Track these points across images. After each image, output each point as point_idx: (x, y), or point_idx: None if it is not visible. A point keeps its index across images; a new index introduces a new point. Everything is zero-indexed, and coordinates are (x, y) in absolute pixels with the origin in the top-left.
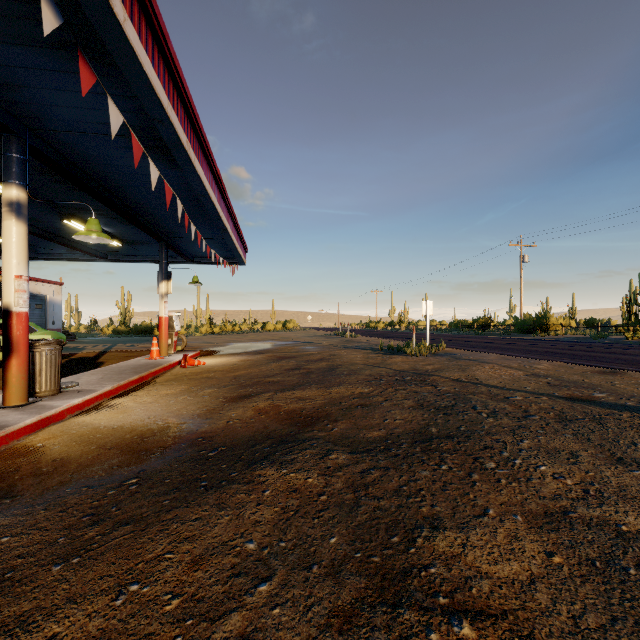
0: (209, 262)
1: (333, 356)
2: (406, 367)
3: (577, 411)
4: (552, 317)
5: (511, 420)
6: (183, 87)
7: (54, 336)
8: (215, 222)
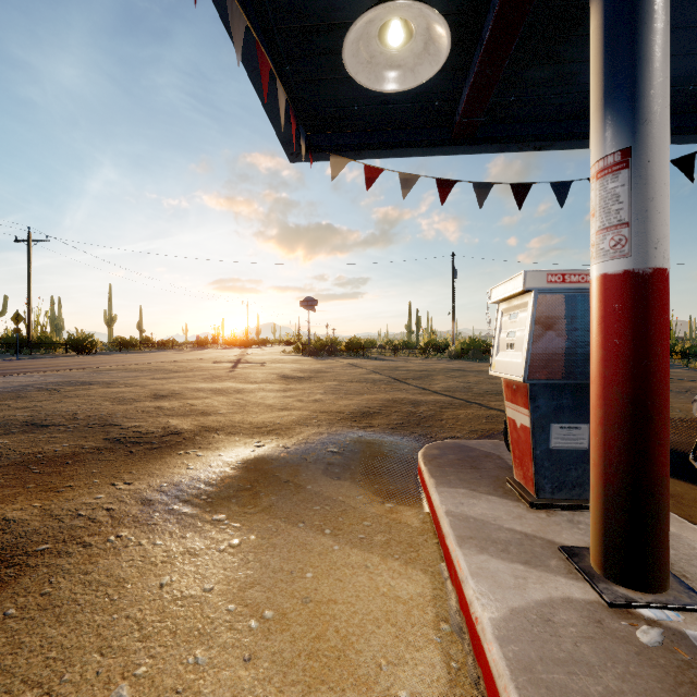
0: None
1: None
2: None
3: None
4: None
5: None
6: None
7: None
8: None
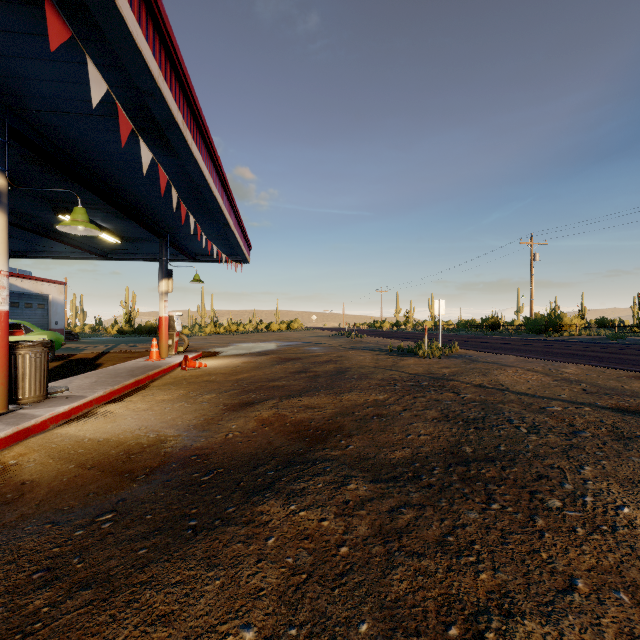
0: (212, 260)
1: (341, 358)
2: (420, 370)
3: (632, 426)
4: (565, 317)
5: (558, 437)
6: (177, 58)
7: (51, 336)
8: (216, 216)
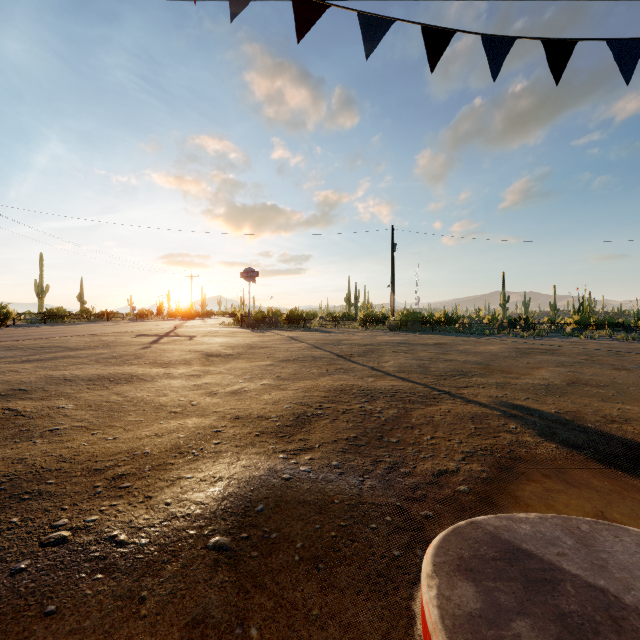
0: None
1: None
2: None
3: None
4: None
5: None
6: None
7: None
8: None
